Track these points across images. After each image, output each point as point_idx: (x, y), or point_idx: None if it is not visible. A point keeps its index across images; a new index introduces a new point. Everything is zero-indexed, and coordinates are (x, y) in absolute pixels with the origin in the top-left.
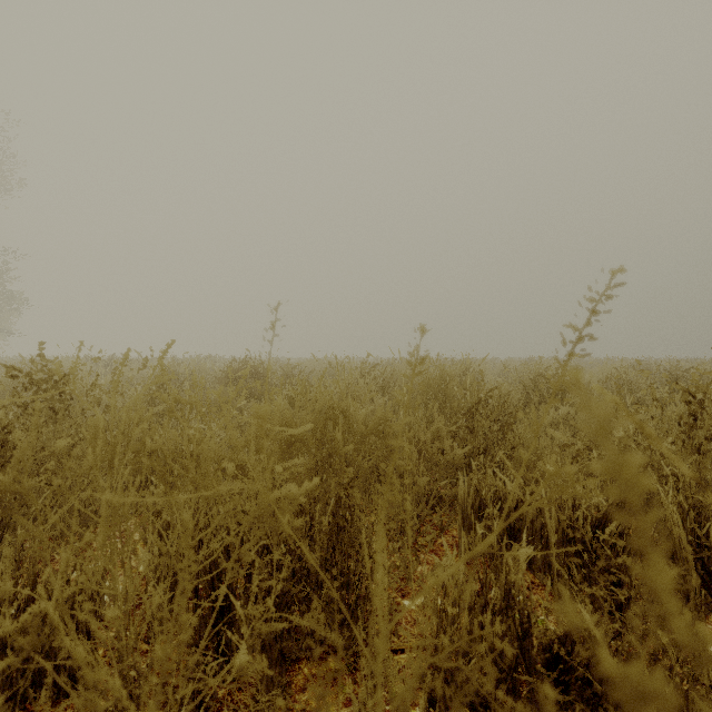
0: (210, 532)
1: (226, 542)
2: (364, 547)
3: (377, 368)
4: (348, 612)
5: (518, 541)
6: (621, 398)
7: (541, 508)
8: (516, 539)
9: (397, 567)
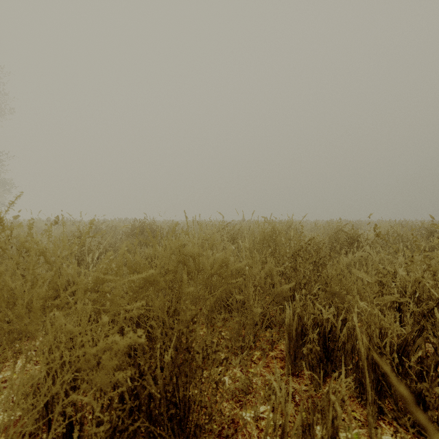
0: (53, 372)
1: (51, 392)
2: (203, 377)
3: (231, 226)
4: (188, 436)
5: (333, 358)
6: (417, 246)
7: (351, 334)
8: (331, 356)
9: (233, 393)
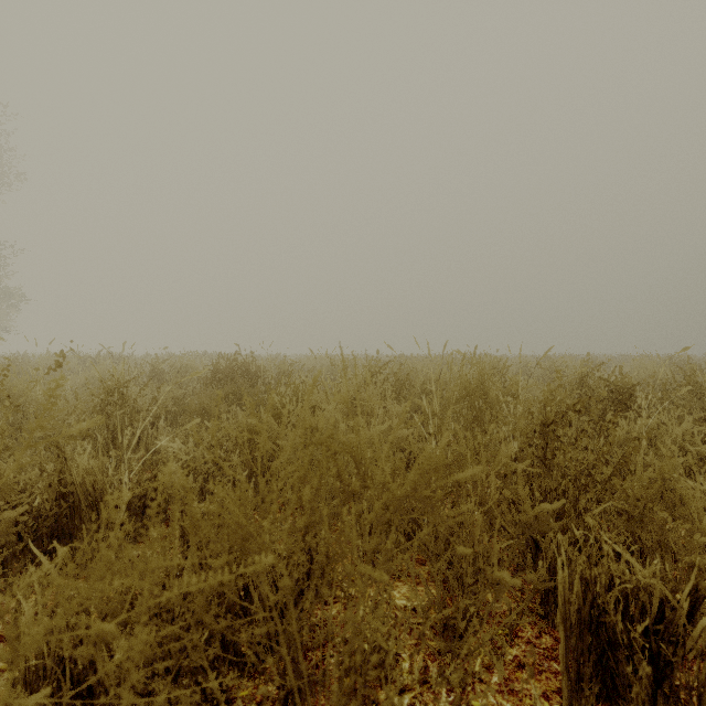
0: None
1: None
2: None
3: (385, 366)
4: None
5: (670, 682)
6: None
7: None
8: (664, 676)
9: None
